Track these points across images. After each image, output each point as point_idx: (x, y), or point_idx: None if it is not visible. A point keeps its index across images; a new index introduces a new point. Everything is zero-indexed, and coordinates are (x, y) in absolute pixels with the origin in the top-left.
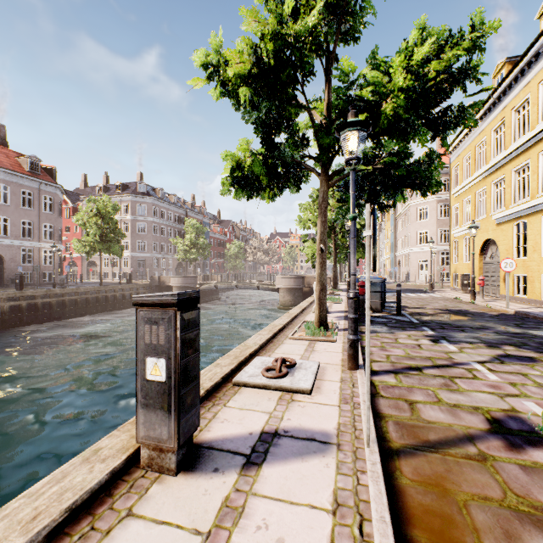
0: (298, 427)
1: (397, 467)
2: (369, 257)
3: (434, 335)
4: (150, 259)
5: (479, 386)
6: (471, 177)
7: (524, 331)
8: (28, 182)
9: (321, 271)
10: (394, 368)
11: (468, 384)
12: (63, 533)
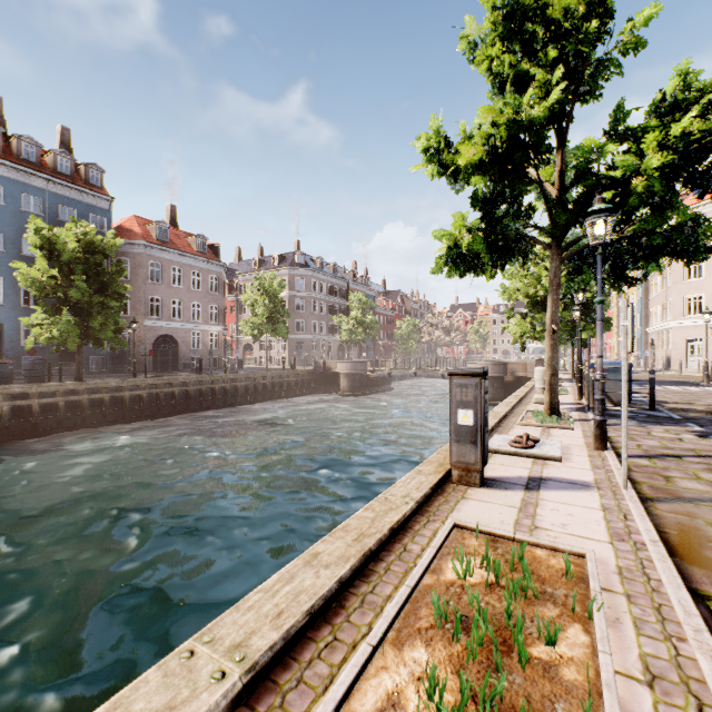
0: (558, 477)
1: (651, 505)
2: (626, 342)
3: (703, 431)
4: (309, 341)
5: None
6: None
7: None
8: (197, 263)
9: (553, 354)
10: (646, 454)
11: None
12: (432, 499)
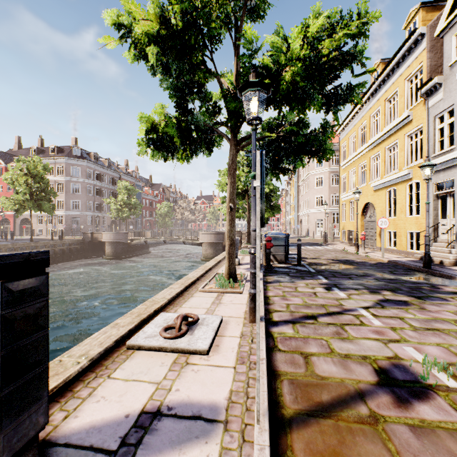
0: (185, 400)
1: (289, 443)
2: (259, 211)
3: (328, 283)
4: (84, 217)
5: (366, 333)
6: (355, 153)
7: (397, 277)
8: None
9: (231, 227)
10: (292, 318)
11: (357, 331)
12: None
